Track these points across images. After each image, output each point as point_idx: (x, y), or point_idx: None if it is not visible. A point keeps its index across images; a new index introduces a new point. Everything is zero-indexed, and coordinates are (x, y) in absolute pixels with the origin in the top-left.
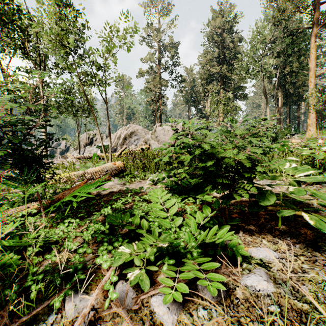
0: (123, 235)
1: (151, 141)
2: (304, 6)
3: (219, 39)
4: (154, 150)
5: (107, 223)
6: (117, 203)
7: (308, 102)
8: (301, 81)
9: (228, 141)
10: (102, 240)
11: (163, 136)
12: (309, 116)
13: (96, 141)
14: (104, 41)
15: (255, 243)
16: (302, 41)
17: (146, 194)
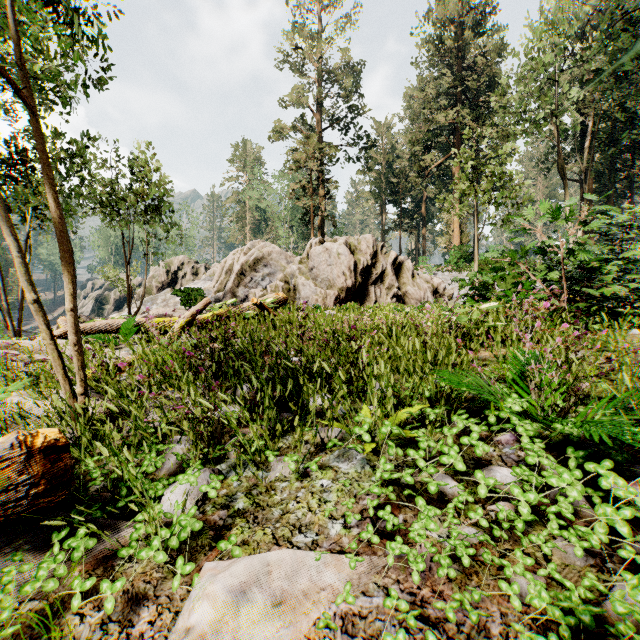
0: None
1: (299, 279)
2: None
3: (453, 51)
4: None
5: None
6: None
7: None
8: (639, 141)
9: None
10: None
11: (327, 268)
12: None
13: (184, 279)
14: None
15: None
16: None
17: None
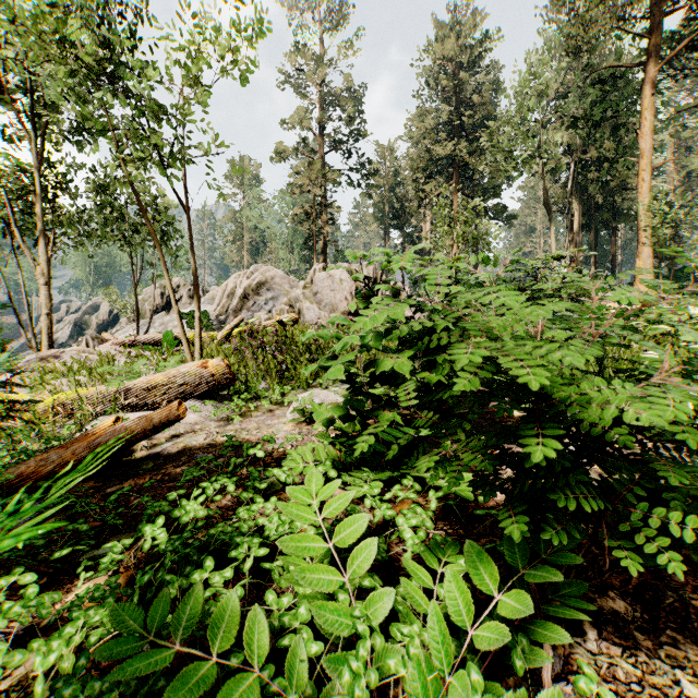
0: (193, 635)
1: (303, 303)
2: (631, 20)
3: (452, 85)
4: (302, 340)
5: (136, 599)
6: (187, 505)
7: (638, 223)
8: (620, 179)
9: (546, 324)
10: (113, 664)
11: (331, 293)
12: (641, 254)
13: (180, 303)
14: (178, 49)
15: (657, 694)
16: (624, 94)
17: (284, 455)
